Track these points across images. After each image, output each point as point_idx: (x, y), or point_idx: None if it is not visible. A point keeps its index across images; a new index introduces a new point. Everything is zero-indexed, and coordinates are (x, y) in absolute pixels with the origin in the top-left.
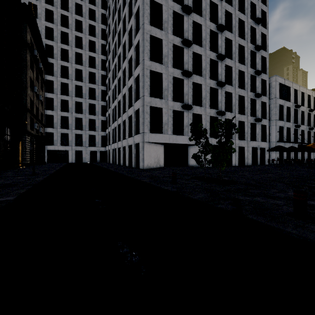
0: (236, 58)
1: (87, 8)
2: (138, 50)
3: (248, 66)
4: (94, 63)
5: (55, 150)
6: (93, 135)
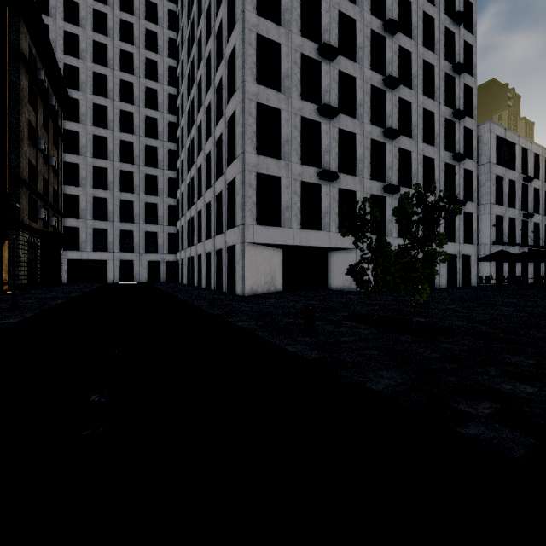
0: (419, 86)
1: None
2: (234, 66)
3: (440, 103)
4: (156, 101)
5: (82, 260)
6: (153, 232)
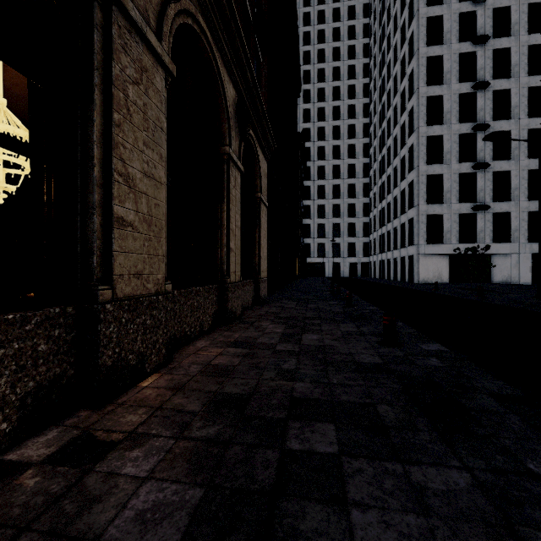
0: None
1: (346, 86)
2: (412, 151)
3: None
4: (354, 152)
5: (311, 263)
6: (352, 242)
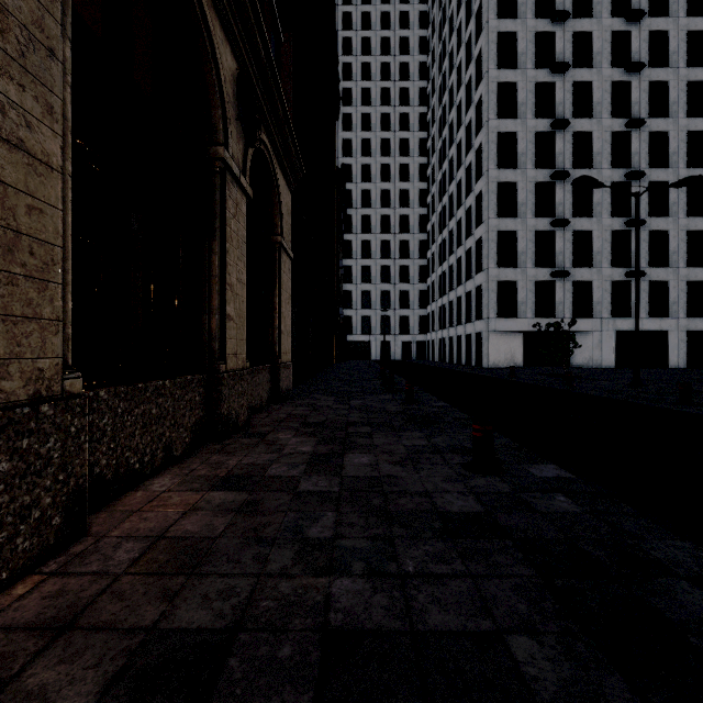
0: (680, 161)
1: (397, 114)
2: (480, 200)
3: None
4: (408, 199)
5: (354, 342)
6: (405, 315)
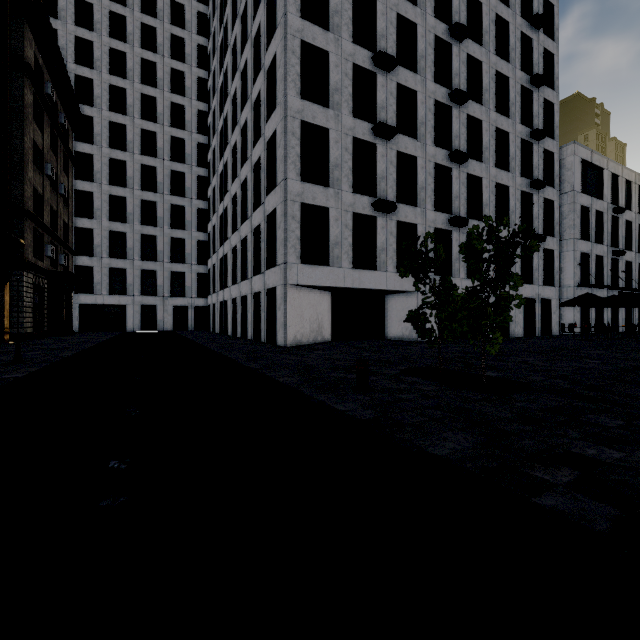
0: (491, 101)
1: None
2: (274, 77)
3: (516, 121)
4: (183, 119)
5: (97, 305)
6: (179, 271)
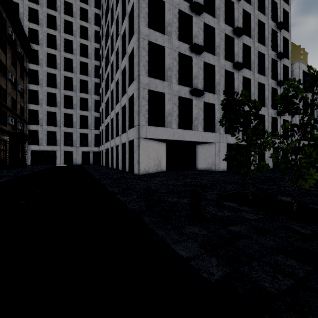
0: (255, 36)
1: None
2: (133, 18)
3: (268, 48)
4: (87, 52)
5: (40, 151)
6: (85, 133)
